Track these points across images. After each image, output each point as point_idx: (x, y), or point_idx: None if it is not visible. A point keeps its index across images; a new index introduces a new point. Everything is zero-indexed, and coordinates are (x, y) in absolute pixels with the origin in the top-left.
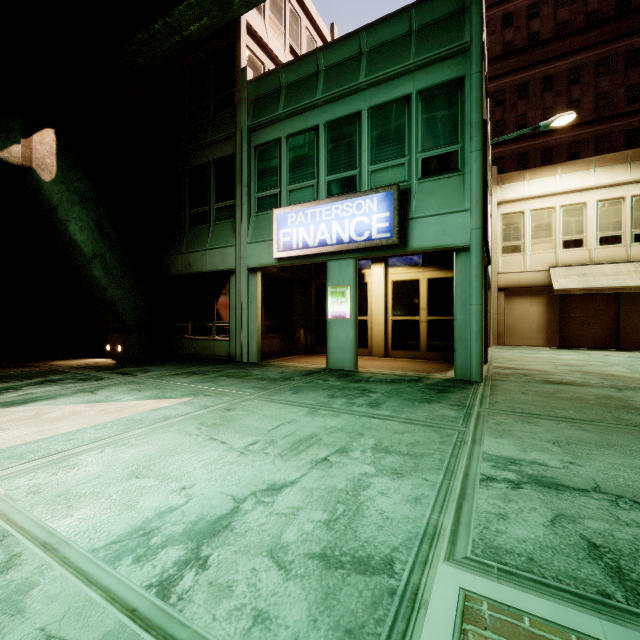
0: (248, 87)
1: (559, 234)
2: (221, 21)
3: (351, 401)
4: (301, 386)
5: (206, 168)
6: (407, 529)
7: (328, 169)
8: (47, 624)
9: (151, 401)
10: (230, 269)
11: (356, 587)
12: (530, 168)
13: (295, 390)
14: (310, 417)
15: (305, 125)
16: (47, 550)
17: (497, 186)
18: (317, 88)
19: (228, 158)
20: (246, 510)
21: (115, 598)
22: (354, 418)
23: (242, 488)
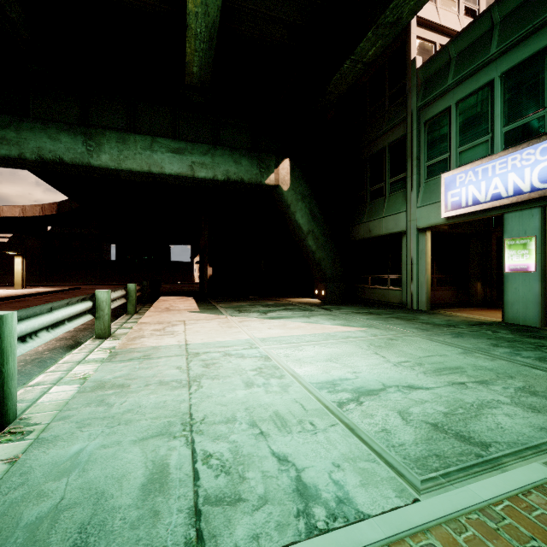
0: (418, 73)
1: None
2: (392, 36)
3: (516, 352)
4: (464, 333)
5: (382, 152)
6: (517, 438)
7: (505, 120)
8: (296, 398)
9: (340, 326)
10: (402, 231)
11: (452, 444)
12: None
13: (456, 335)
14: (462, 356)
15: (477, 85)
16: (293, 377)
17: None
18: (491, 44)
19: (400, 139)
20: (389, 391)
21: (320, 400)
22: (511, 365)
23: (390, 381)
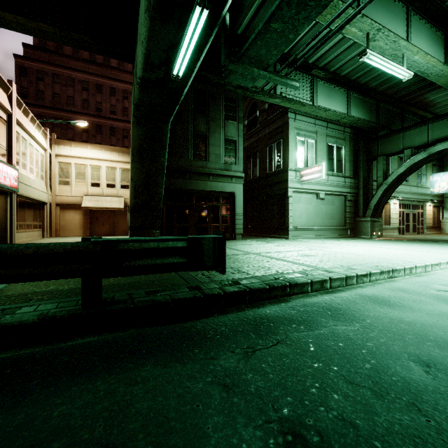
0: None
1: (89, 179)
2: None
3: None
4: None
5: None
6: None
7: None
8: None
9: None
10: None
11: None
12: (104, 135)
13: None
14: None
15: None
16: None
17: (56, 145)
18: None
19: None
20: None
21: None
22: None
23: None
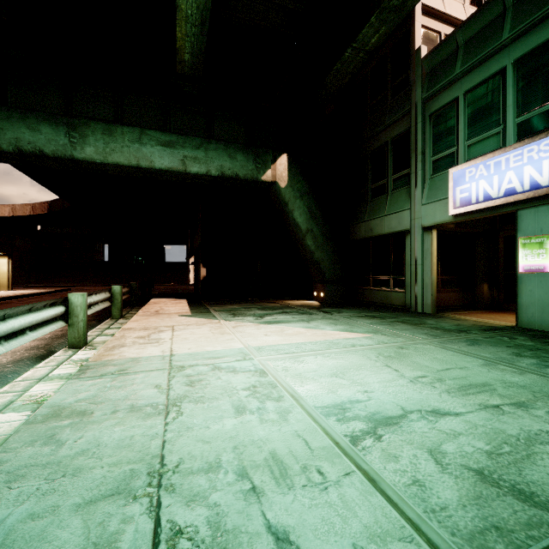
0: (422, 63)
1: None
2: (396, 21)
3: (544, 363)
4: (479, 340)
5: (384, 148)
6: None
7: (518, 110)
8: (297, 430)
9: (343, 332)
10: (405, 230)
11: (511, 506)
12: None
13: (471, 342)
14: (485, 368)
15: (487, 73)
16: (294, 399)
17: None
18: (503, 29)
19: (403, 133)
20: (412, 419)
21: (327, 433)
22: (544, 380)
23: (409, 404)
